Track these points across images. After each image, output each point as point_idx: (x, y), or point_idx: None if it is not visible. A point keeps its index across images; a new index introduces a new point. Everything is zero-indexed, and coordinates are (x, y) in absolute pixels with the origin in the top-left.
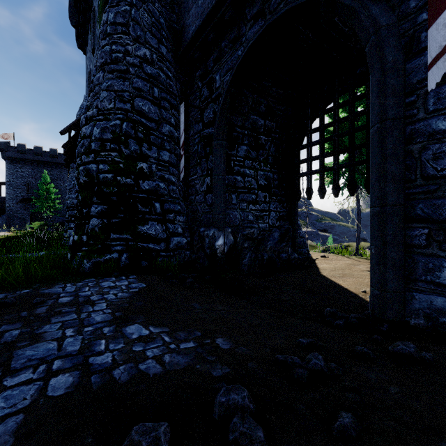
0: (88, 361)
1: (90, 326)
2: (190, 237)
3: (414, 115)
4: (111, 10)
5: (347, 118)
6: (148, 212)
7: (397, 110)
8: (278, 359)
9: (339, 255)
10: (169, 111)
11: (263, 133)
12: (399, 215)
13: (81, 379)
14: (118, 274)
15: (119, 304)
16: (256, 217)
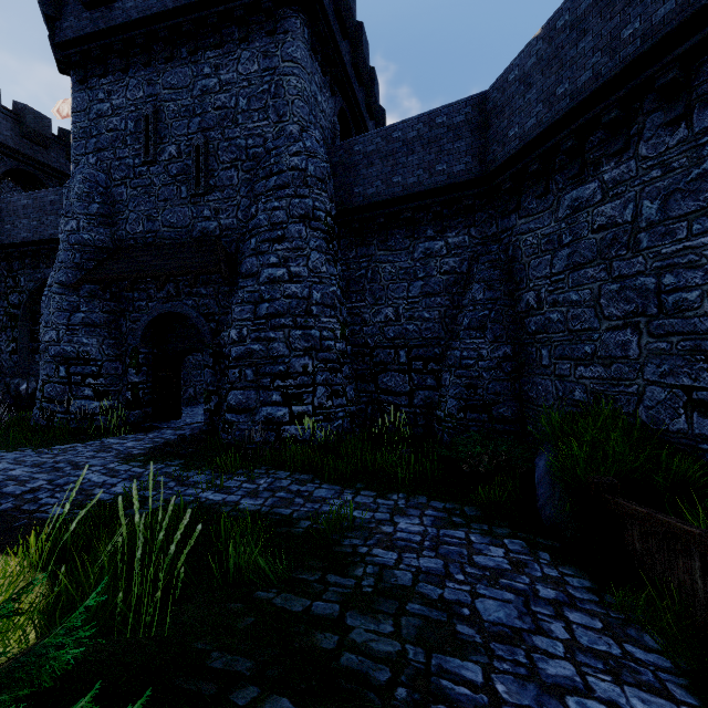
0: None
1: None
2: None
3: None
4: None
5: None
6: None
7: None
8: None
9: None
10: None
11: None
12: None
13: None
14: None
15: None
16: None
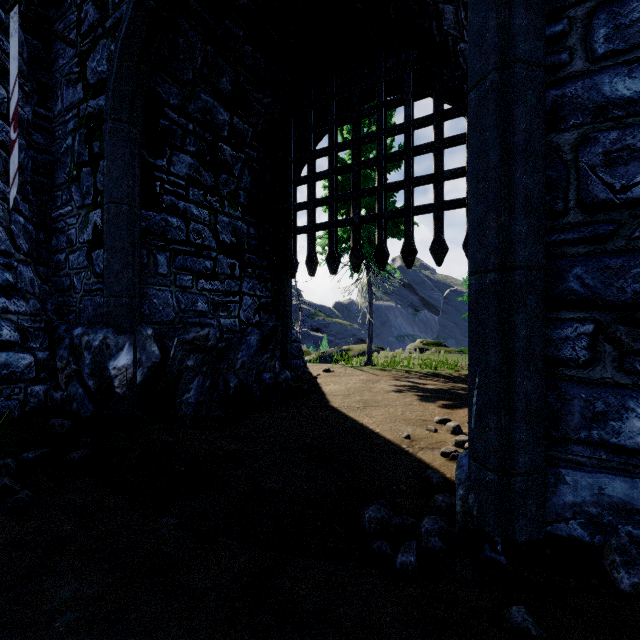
0: None
1: None
2: (49, 351)
3: (562, 65)
4: None
5: (375, 136)
6: None
7: (534, 44)
8: None
9: (348, 366)
10: None
11: (227, 140)
12: (538, 292)
13: None
14: None
15: None
16: (213, 306)
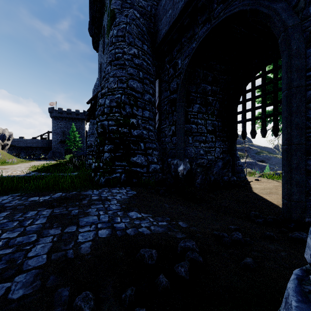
0: (113, 225)
1: (111, 211)
2: (162, 165)
3: None
4: (115, 28)
5: (272, 82)
6: (136, 149)
7: (300, 81)
8: (214, 234)
9: (270, 179)
10: (149, 86)
11: (210, 95)
12: (301, 151)
13: (112, 232)
14: (120, 186)
15: (123, 202)
16: (205, 152)
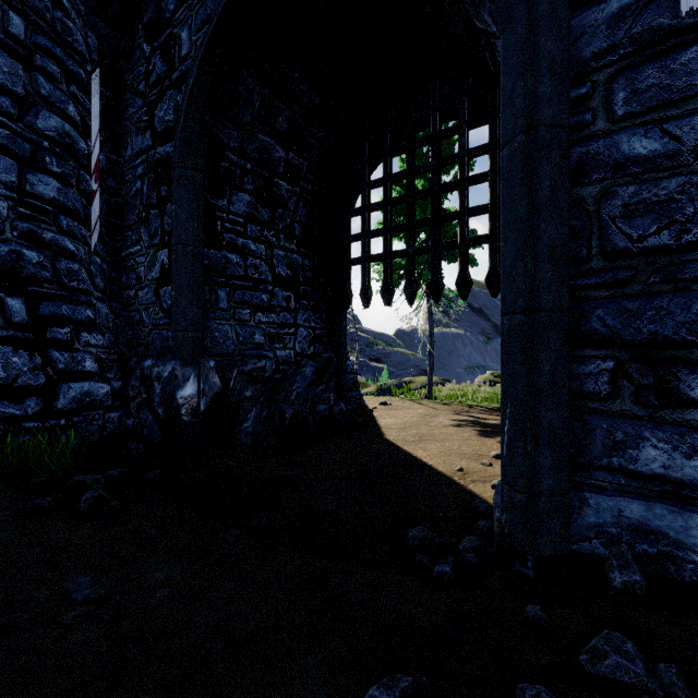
0: None
1: None
2: (122, 381)
3: (586, 124)
4: None
5: (429, 167)
6: None
7: (558, 108)
8: None
9: (406, 399)
10: (62, 86)
11: (283, 176)
12: (562, 332)
13: None
14: None
15: None
16: (269, 338)
